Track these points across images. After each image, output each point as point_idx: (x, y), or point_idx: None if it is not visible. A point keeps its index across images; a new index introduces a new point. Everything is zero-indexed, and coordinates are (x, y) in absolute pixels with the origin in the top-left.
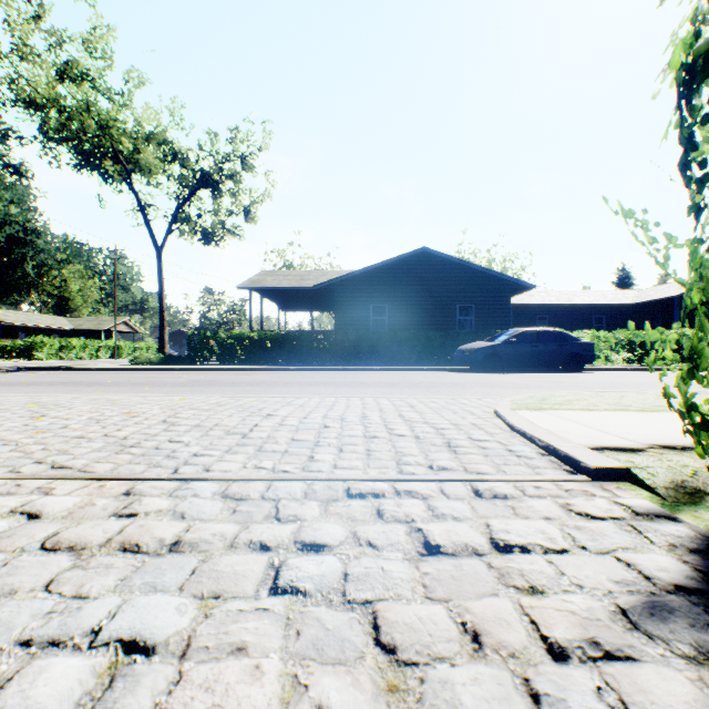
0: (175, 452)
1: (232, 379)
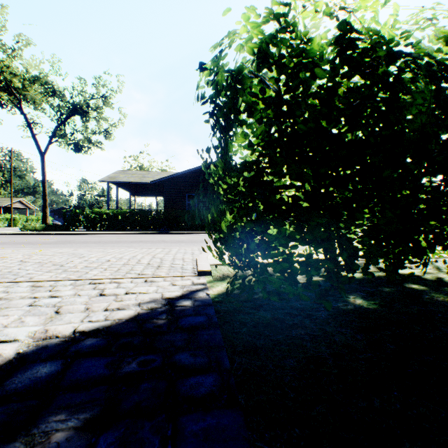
0: (19, 273)
1: (86, 239)
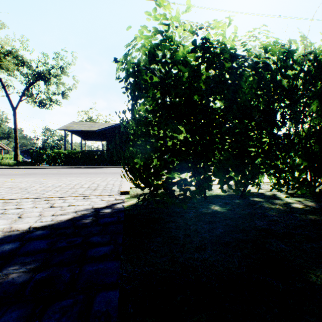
0: None
1: (47, 172)
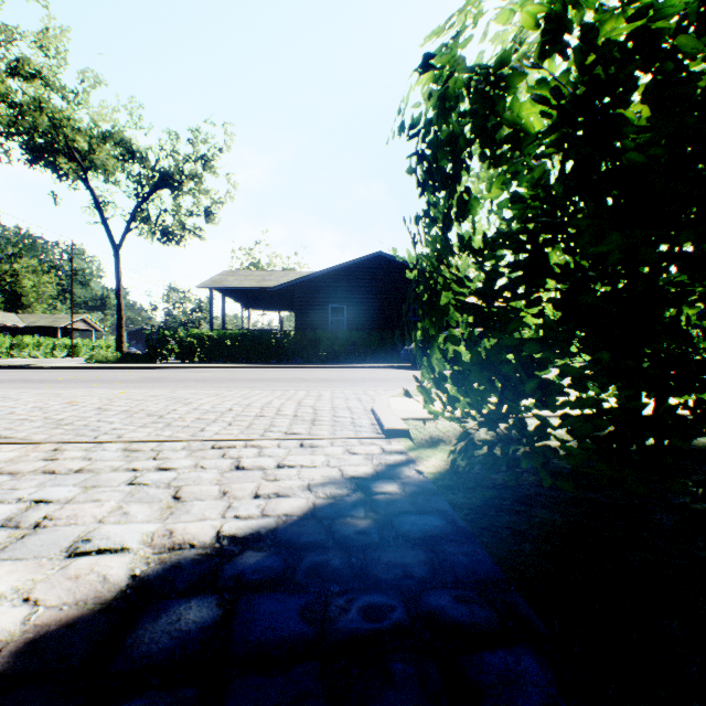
0: (100, 427)
1: (183, 376)
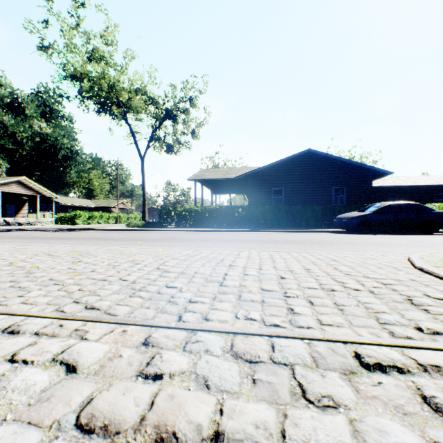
0: (173, 297)
1: (188, 237)
